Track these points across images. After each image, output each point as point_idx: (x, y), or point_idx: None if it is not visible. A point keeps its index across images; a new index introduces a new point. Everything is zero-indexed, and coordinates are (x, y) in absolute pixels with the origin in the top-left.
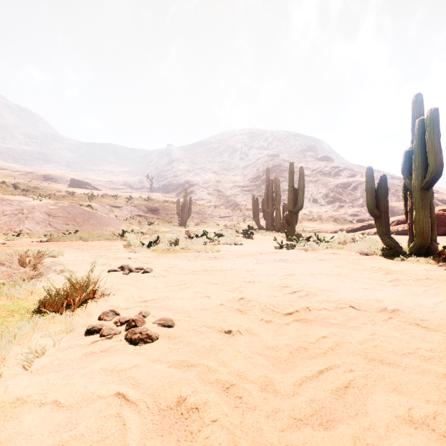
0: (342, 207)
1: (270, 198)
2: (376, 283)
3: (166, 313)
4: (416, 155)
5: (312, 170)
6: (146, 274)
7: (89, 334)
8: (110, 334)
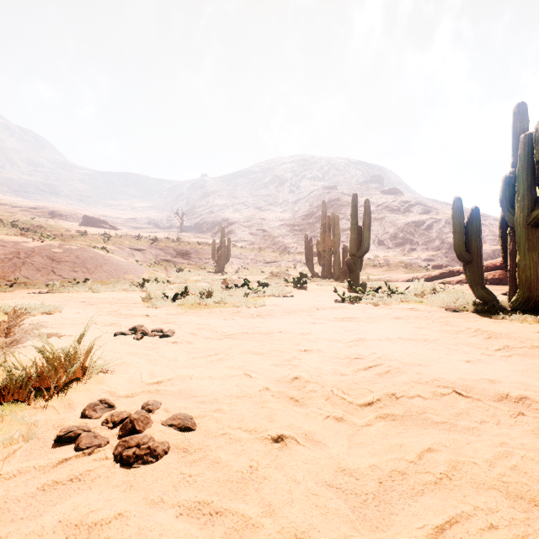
0: (414, 250)
1: (327, 239)
2: (480, 352)
3: (185, 403)
4: (520, 182)
5: (377, 205)
6: (165, 339)
7: (61, 444)
8: (91, 446)
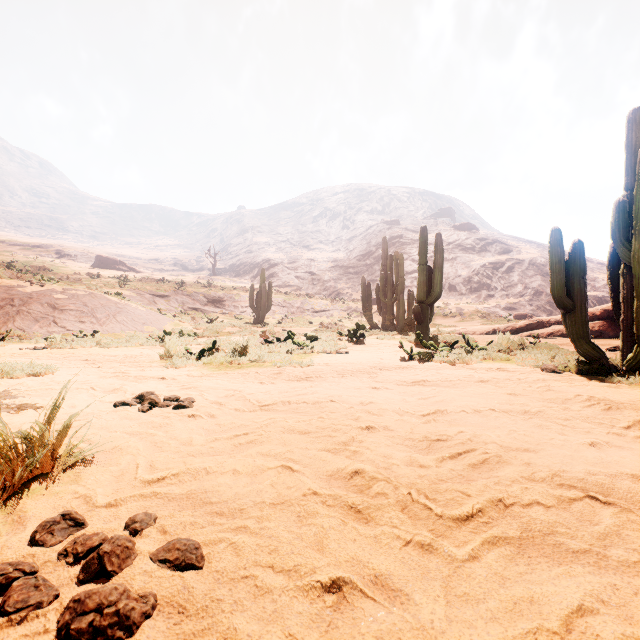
0: (492, 297)
1: (389, 283)
2: (606, 431)
3: (193, 515)
4: (639, 207)
5: (448, 243)
6: (180, 411)
7: None
8: (24, 606)
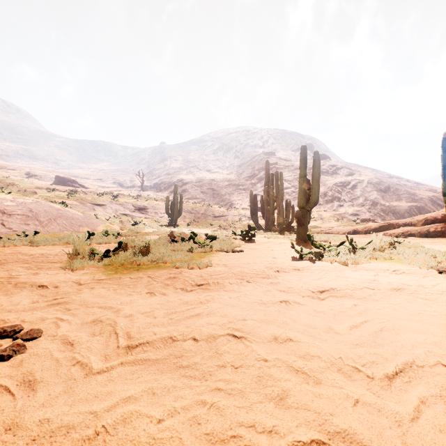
0: (341, 206)
1: (271, 195)
2: None
3: None
4: None
5: (309, 168)
6: None
7: None
8: None
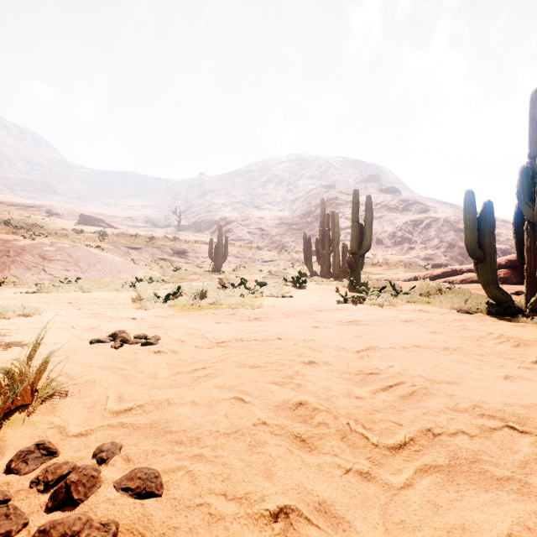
0: (412, 249)
1: (326, 238)
2: (517, 366)
3: (155, 444)
4: None
5: (375, 204)
6: (147, 347)
7: None
8: None
